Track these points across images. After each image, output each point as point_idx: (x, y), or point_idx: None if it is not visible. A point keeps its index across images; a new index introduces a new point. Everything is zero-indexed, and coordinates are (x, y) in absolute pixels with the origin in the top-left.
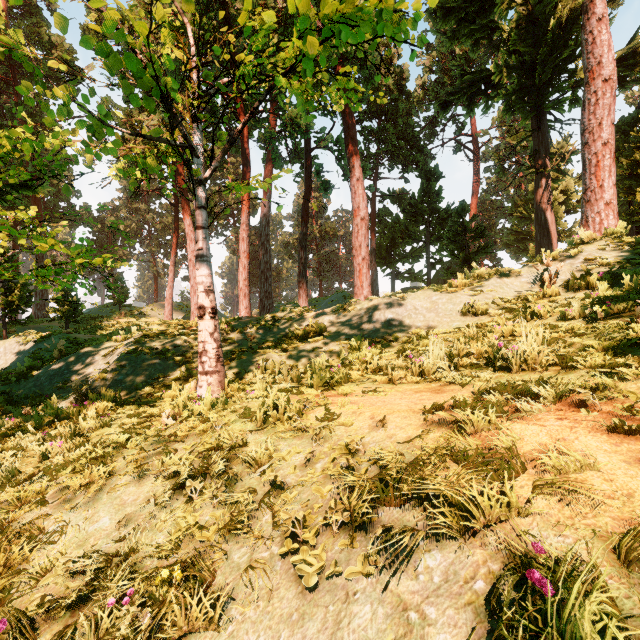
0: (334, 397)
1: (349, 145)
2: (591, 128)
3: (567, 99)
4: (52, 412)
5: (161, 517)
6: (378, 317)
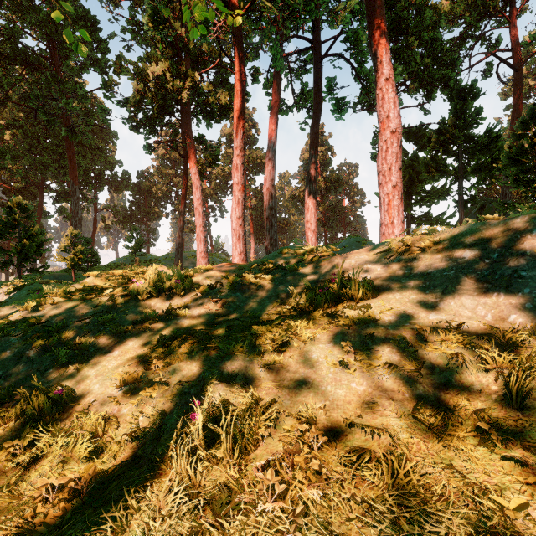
0: None
1: (375, 33)
2: None
3: None
4: None
5: None
6: (532, 262)
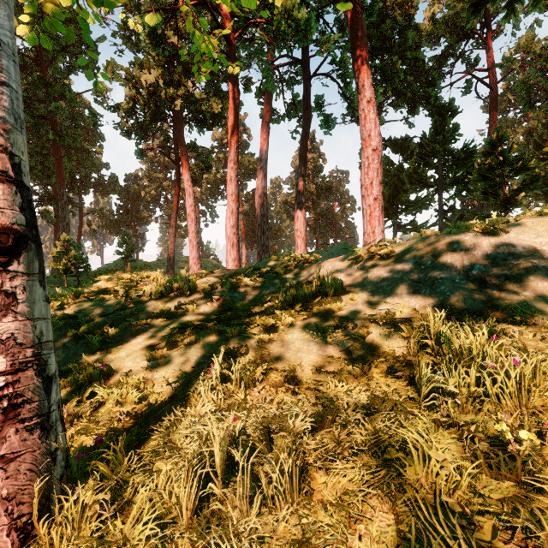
0: None
1: (358, 59)
2: None
3: None
4: None
5: None
6: (450, 268)
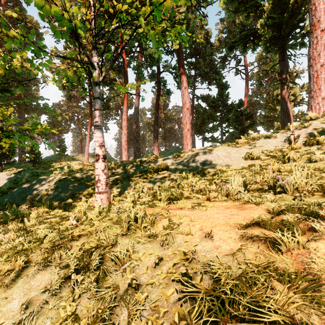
0: (174, 210)
1: (180, 69)
2: (314, 57)
3: (299, 43)
4: (14, 214)
5: (51, 304)
6: (197, 161)
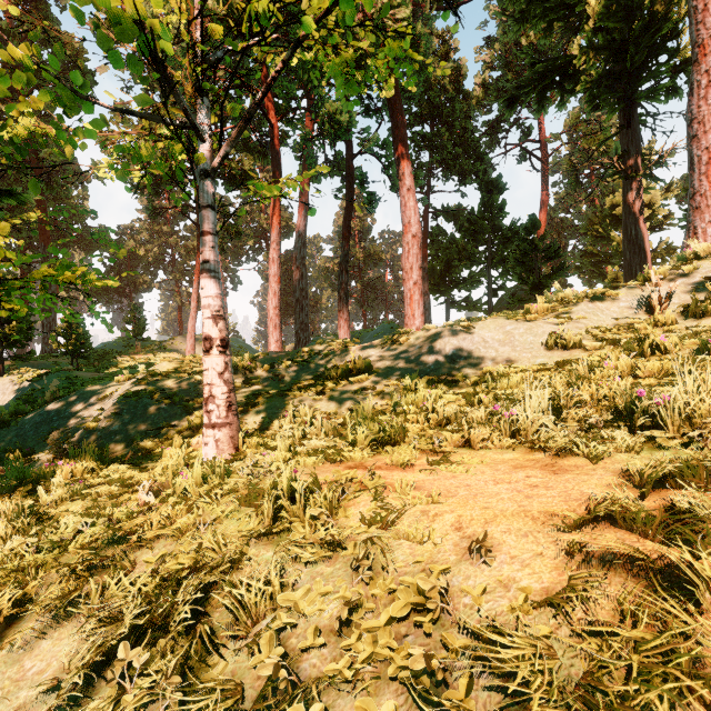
0: (386, 471)
1: (398, 148)
2: (701, 117)
3: (665, 86)
4: (17, 475)
5: None
6: (437, 352)
